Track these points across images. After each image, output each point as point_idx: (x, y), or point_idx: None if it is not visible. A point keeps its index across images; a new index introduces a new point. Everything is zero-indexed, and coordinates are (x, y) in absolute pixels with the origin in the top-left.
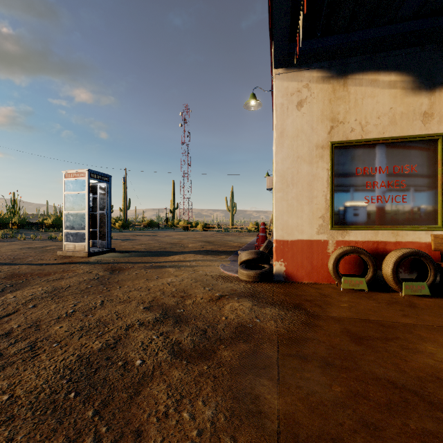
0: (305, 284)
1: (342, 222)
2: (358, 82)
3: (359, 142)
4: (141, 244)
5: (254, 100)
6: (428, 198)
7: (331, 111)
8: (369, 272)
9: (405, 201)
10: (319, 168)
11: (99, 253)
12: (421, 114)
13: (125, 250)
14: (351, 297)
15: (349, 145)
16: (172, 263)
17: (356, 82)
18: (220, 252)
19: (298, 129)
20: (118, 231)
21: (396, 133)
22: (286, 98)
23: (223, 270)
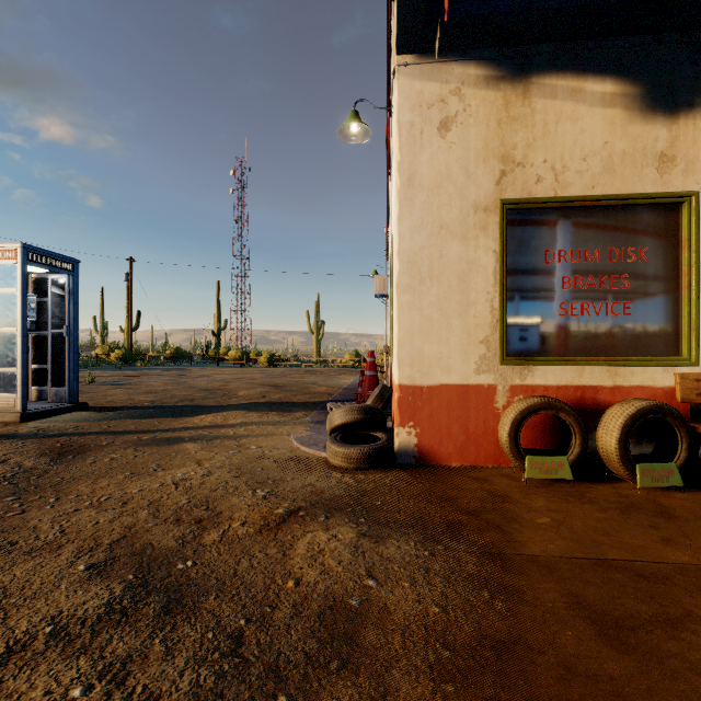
0: (455, 470)
1: (520, 351)
2: (549, 91)
3: (551, 202)
4: (148, 392)
5: (357, 122)
6: (665, 307)
7: (501, 141)
8: (575, 445)
9: (628, 313)
10: (480, 249)
11: (48, 414)
12: (656, 157)
13: (110, 406)
14: (548, 497)
15: (534, 208)
16: (197, 431)
17: (545, 90)
18: (295, 405)
19: (442, 172)
20: (114, 368)
21: (615, 188)
22: (420, 113)
23: (297, 443)
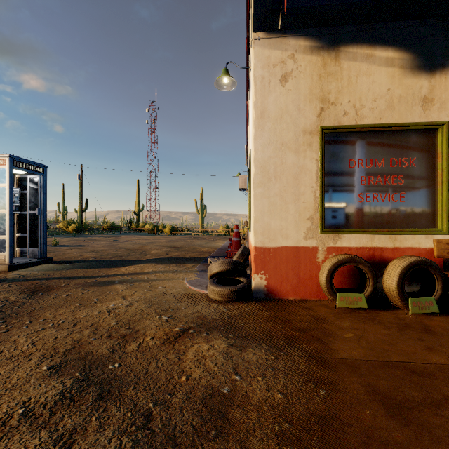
0: (291, 302)
1: (333, 225)
2: (352, 56)
3: (353, 128)
4: (92, 251)
5: (227, 76)
6: (427, 196)
7: (321, 89)
8: (369, 286)
9: (403, 200)
10: (307, 158)
11: (27, 265)
12: (421, 99)
13: (67, 260)
14: (351, 320)
15: (342, 132)
16: (123, 277)
17: (349, 55)
18: (187, 259)
19: (282, 109)
20: (71, 235)
21: (394, 119)
22: (268, 70)
23: (188, 285)
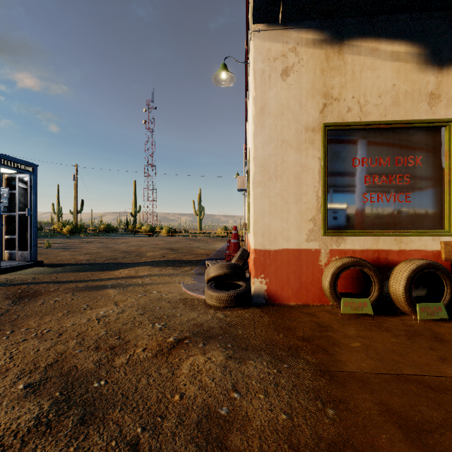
0: (293, 308)
1: (336, 226)
2: (356, 50)
3: (357, 125)
4: (86, 254)
5: (225, 71)
6: (434, 197)
7: (323, 84)
8: (375, 290)
9: (409, 201)
10: (309, 157)
11: (15, 269)
12: (428, 95)
13: (59, 263)
14: (357, 327)
15: (345, 129)
16: (117, 281)
17: (353, 49)
18: (184, 262)
19: (283, 104)
20: (65, 237)
21: (400, 116)
22: (268, 63)
23: (185, 289)
